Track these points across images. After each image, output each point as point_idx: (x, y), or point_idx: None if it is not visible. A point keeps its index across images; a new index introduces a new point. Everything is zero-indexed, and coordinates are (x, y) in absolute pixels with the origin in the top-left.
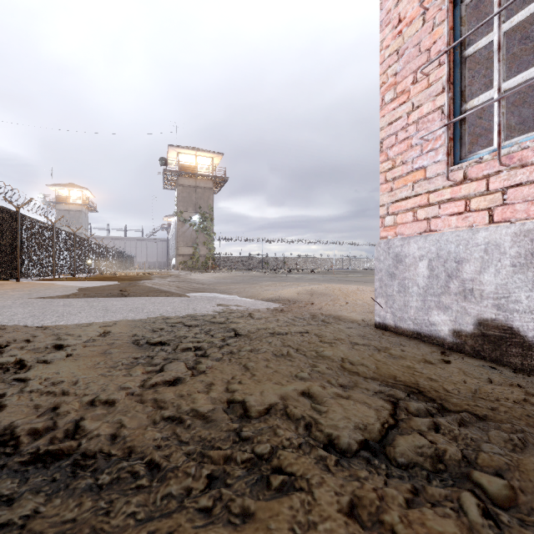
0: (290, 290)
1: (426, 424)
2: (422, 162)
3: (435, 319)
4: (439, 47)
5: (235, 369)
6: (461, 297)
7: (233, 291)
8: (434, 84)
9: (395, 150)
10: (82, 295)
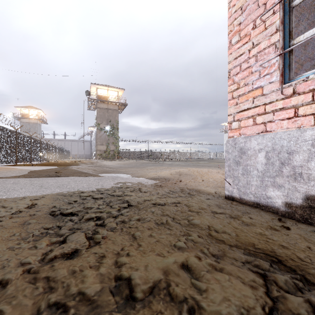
0: (166, 172)
1: (303, 306)
2: (260, 83)
3: (271, 194)
4: (273, 1)
5: (125, 239)
6: (292, 178)
7: (129, 172)
8: (269, 27)
9: (239, 76)
10: (28, 176)
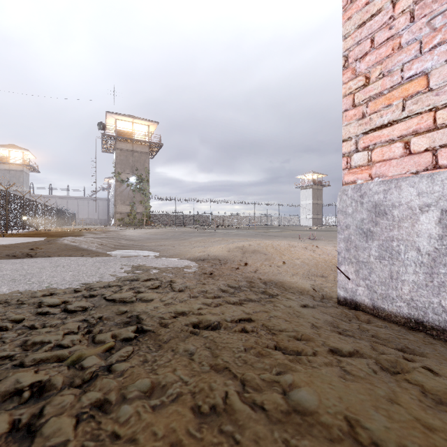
0: (220, 248)
1: None
2: (421, 66)
3: None
4: None
5: None
6: None
7: (160, 248)
8: None
9: (369, 60)
10: None
